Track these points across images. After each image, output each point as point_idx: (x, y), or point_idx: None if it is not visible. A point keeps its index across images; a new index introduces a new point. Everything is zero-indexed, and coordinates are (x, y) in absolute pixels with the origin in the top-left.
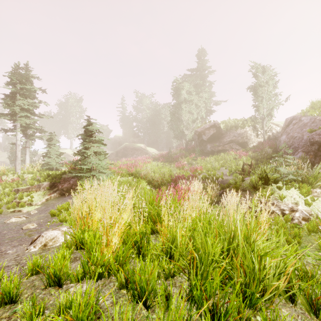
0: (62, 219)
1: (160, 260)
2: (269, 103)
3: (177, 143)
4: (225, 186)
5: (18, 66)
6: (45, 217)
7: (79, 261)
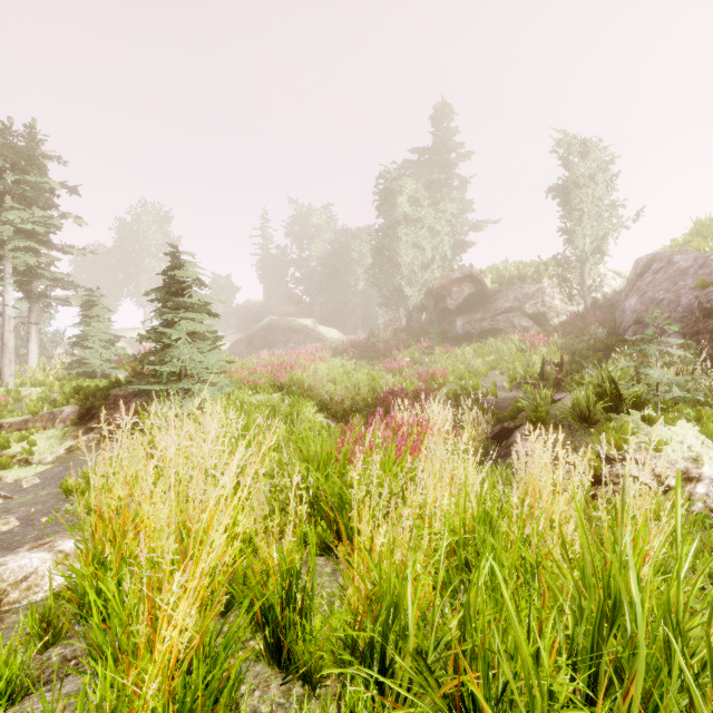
0: (88, 507)
1: (346, 678)
2: (597, 224)
3: (387, 316)
4: (508, 416)
5: (9, 128)
6: (52, 499)
7: (72, 677)
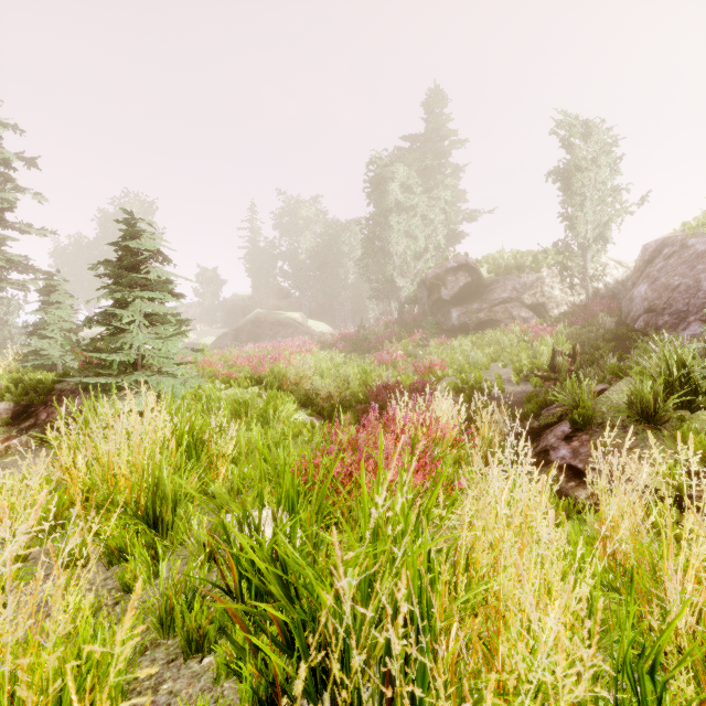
0: None
1: None
2: (600, 209)
3: (377, 310)
4: (529, 413)
5: None
6: None
7: None
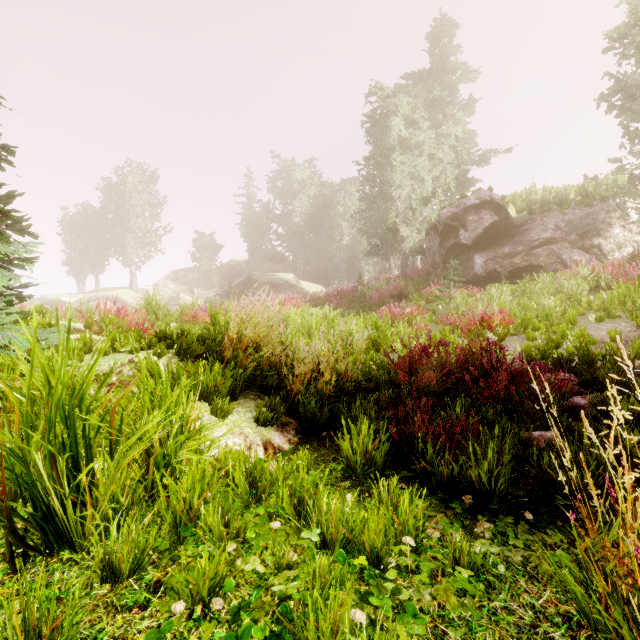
0: None
1: None
2: None
3: (373, 272)
4: None
5: None
6: None
7: None
